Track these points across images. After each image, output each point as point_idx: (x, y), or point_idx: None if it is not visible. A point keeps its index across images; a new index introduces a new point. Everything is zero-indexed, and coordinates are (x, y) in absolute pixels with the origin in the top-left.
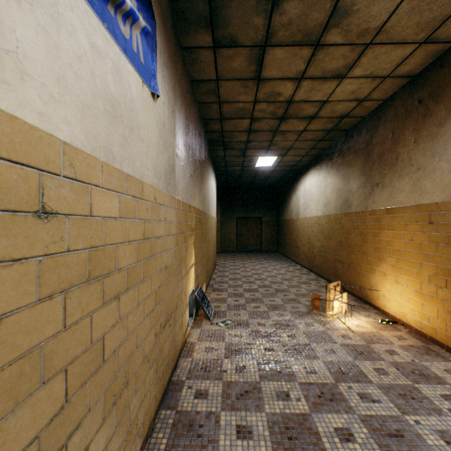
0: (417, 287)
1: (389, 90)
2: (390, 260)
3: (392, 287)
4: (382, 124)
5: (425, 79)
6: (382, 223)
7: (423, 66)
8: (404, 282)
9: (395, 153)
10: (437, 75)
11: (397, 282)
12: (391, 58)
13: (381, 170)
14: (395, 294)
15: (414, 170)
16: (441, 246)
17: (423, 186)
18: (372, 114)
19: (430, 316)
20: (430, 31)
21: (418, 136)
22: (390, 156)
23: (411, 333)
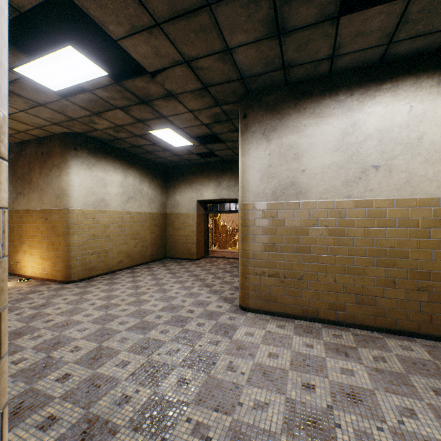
0: (42, 254)
1: (27, 137)
2: (28, 242)
3: (30, 258)
4: (24, 155)
5: (45, 143)
6: (24, 219)
7: (44, 136)
8: (36, 253)
9: (31, 177)
10: (49, 144)
11: (32, 254)
12: (22, 126)
13: (24, 184)
14: (31, 262)
15: (40, 190)
16: (51, 231)
17: (44, 199)
18: (18, 145)
19: (47, 267)
20: (41, 126)
21: (42, 172)
22: (29, 177)
23: (38, 281)
